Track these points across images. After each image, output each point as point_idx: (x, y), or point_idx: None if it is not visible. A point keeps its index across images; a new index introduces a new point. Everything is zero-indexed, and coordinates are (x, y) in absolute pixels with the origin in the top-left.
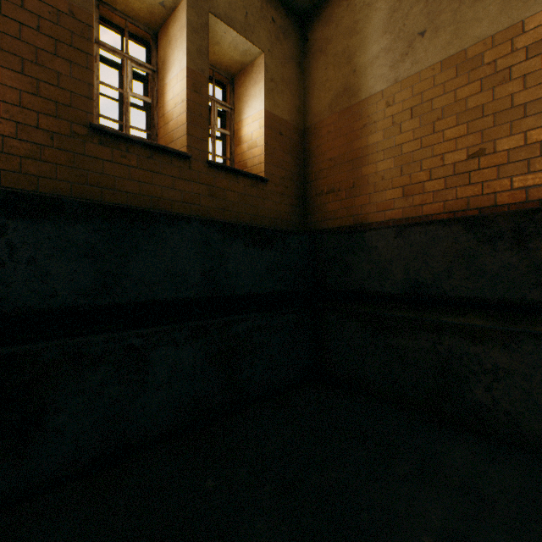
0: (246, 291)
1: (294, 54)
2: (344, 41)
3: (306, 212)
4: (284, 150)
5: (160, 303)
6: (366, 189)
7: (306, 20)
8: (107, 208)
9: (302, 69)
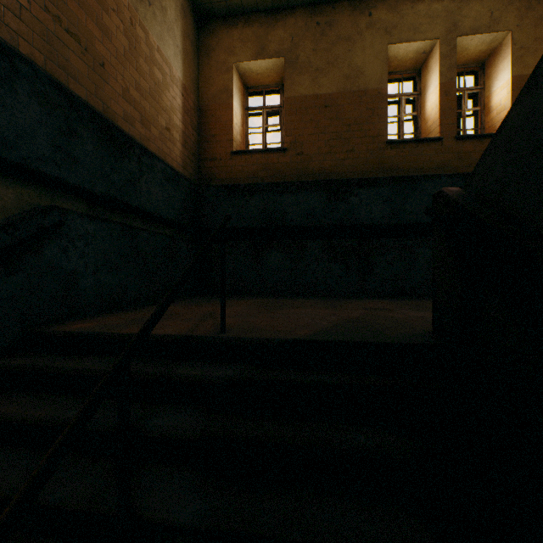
0: None
1: None
2: None
3: None
4: None
5: (421, 225)
6: None
7: None
8: (395, 178)
9: None
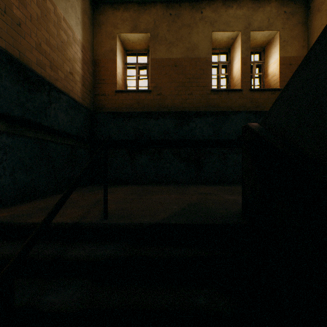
0: None
1: (299, 20)
2: None
3: None
4: (292, 71)
5: (231, 140)
6: None
7: None
8: (216, 112)
9: (306, 24)
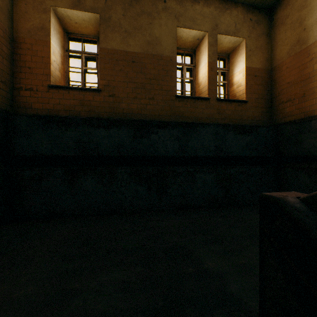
0: (234, 155)
1: (264, 31)
2: (297, 14)
3: (272, 114)
4: (257, 84)
5: (198, 157)
6: (312, 96)
7: (272, 9)
8: (182, 123)
9: (269, 36)
